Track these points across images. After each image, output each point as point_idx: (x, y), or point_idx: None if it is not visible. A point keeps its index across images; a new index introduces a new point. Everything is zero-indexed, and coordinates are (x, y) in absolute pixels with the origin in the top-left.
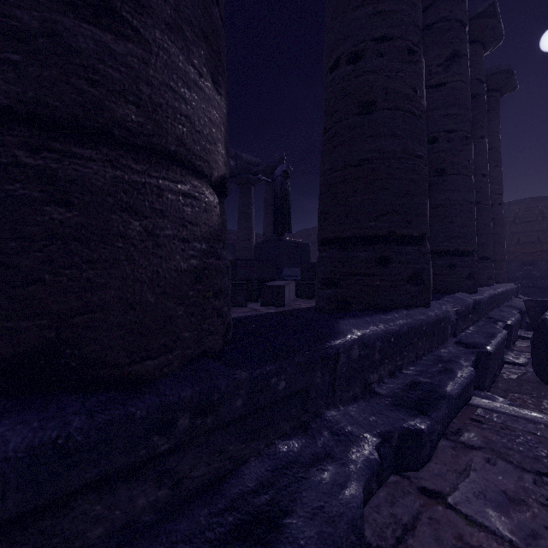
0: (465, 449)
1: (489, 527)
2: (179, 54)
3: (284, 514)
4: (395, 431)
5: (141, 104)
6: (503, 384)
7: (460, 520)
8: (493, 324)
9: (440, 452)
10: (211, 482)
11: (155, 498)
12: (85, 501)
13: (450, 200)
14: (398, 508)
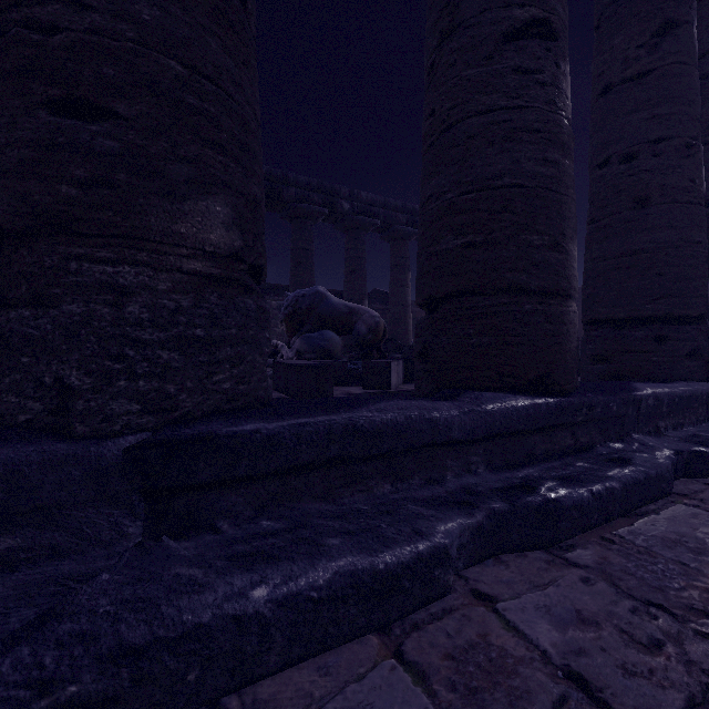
0: None
1: None
2: (573, 248)
3: (630, 460)
4: (684, 450)
5: (566, 278)
6: None
7: None
8: None
9: None
10: (584, 449)
11: (569, 444)
12: (556, 433)
13: None
14: (690, 486)
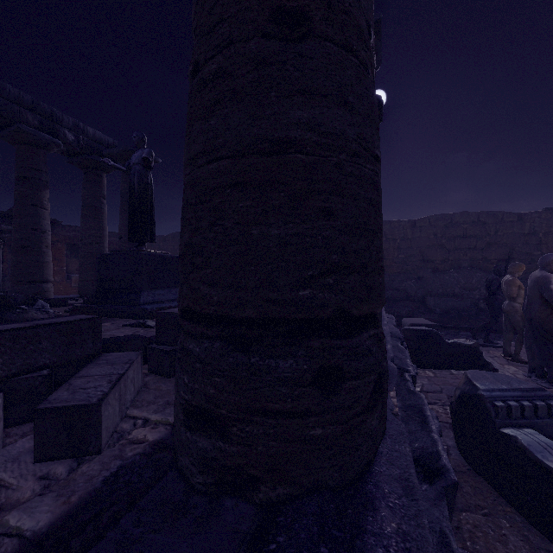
0: None
1: None
2: None
3: None
4: None
5: None
6: None
7: None
8: (404, 382)
9: None
10: None
11: None
12: None
13: None
14: None
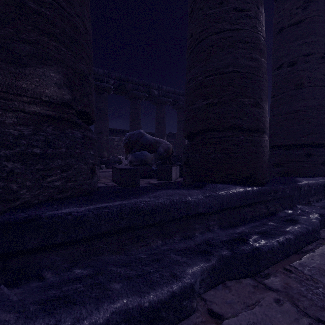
0: None
1: None
2: (266, 106)
3: (297, 220)
4: (324, 214)
5: (262, 122)
6: None
7: None
8: None
9: None
10: (272, 214)
11: (264, 212)
12: (257, 206)
13: None
14: None
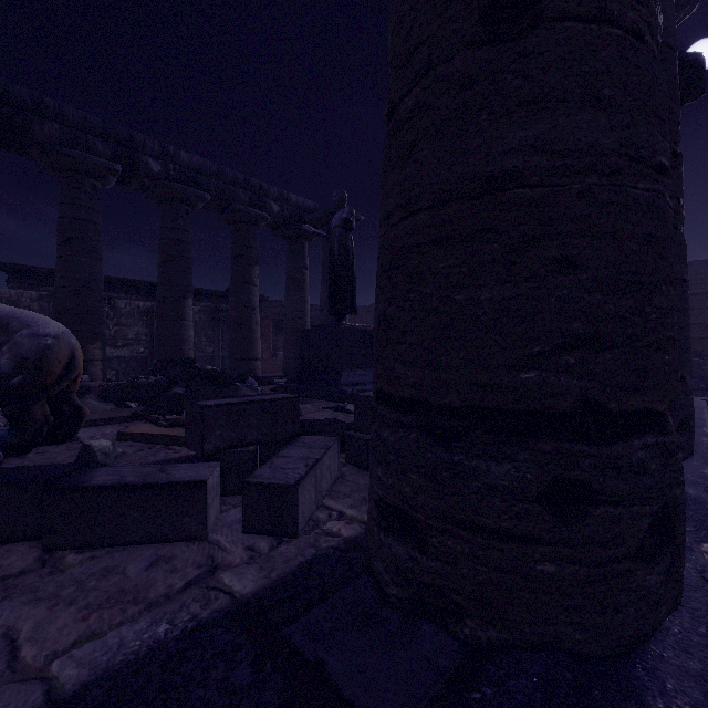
0: None
1: None
2: None
3: None
4: None
5: None
6: None
7: None
8: None
9: None
10: None
11: None
12: None
13: None
14: None
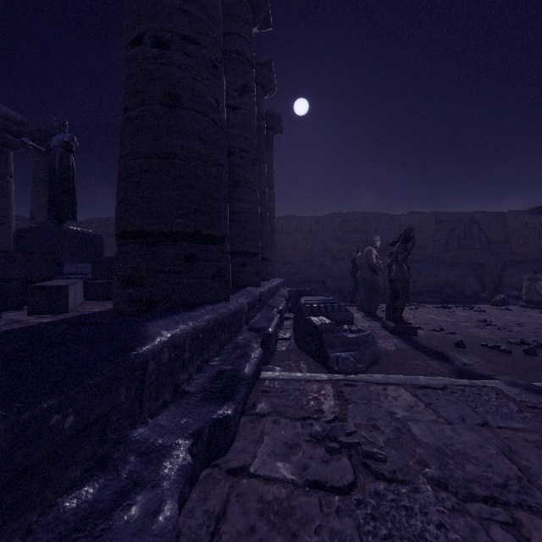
0: (259, 419)
1: (279, 478)
2: None
3: None
4: (206, 425)
5: None
6: (278, 356)
7: (260, 483)
8: (271, 311)
9: (242, 429)
10: None
11: None
12: None
13: (243, 209)
14: (211, 501)
